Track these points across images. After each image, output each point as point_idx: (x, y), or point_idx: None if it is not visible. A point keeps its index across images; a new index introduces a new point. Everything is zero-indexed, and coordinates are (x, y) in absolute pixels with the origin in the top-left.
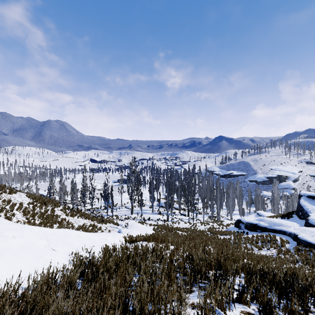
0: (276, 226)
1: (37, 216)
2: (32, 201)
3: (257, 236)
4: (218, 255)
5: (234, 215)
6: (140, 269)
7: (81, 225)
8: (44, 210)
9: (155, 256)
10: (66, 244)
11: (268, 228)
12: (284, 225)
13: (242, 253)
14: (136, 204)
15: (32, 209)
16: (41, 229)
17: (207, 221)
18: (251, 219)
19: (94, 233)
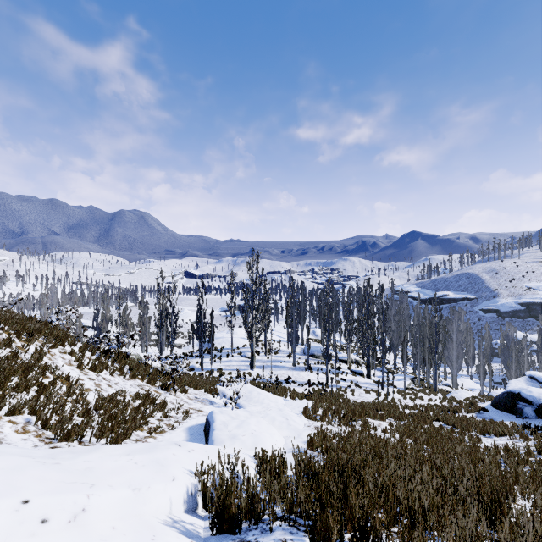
0: None
1: None
2: None
3: None
4: None
5: (457, 377)
6: None
7: (109, 397)
8: (11, 351)
9: None
10: None
11: None
12: None
13: None
14: (260, 350)
15: None
16: None
17: (411, 390)
18: None
19: (72, 452)
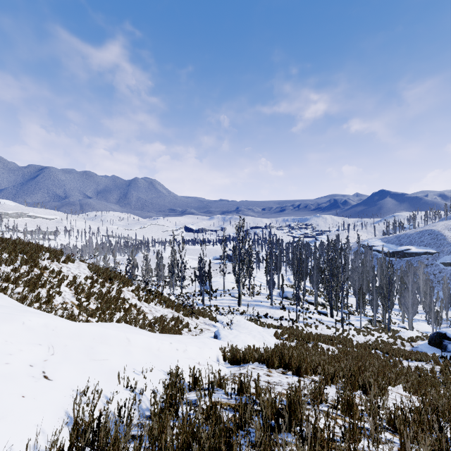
0: None
1: (94, 298)
2: (92, 275)
3: None
4: None
5: (415, 321)
6: None
7: (158, 317)
8: (107, 289)
9: None
10: (89, 360)
11: None
12: None
13: None
14: (245, 292)
15: (88, 287)
16: (48, 322)
17: (367, 328)
18: None
19: (168, 335)
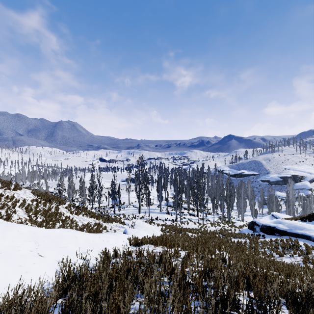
0: (297, 229)
1: (40, 214)
2: (36, 198)
3: (276, 241)
4: (244, 268)
5: (245, 216)
6: (142, 287)
7: (86, 224)
8: (48, 207)
9: (163, 268)
10: (58, 248)
11: (288, 232)
12: (307, 229)
13: (277, 267)
14: (143, 203)
15: (35, 207)
16: (30, 229)
17: (217, 222)
18: (267, 221)
19: (96, 234)
